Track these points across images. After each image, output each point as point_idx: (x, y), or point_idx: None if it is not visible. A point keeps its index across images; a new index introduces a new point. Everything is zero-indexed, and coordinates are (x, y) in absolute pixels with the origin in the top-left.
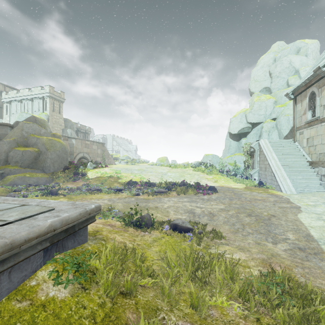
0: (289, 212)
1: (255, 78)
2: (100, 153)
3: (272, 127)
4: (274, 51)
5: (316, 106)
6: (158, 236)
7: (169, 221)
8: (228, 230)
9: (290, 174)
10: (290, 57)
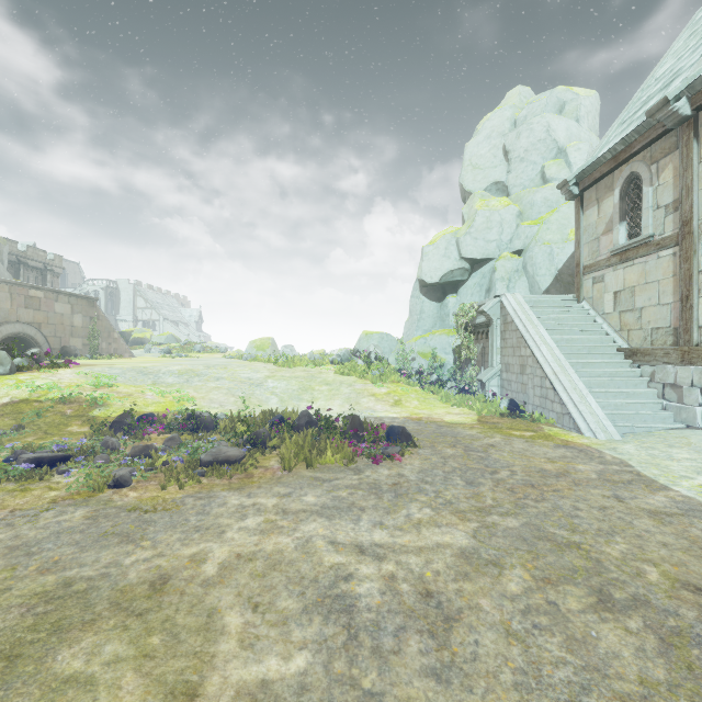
0: None
1: (473, 162)
2: (83, 324)
3: (515, 269)
4: (513, 104)
5: (642, 210)
6: None
7: None
8: None
9: (590, 382)
10: (548, 117)
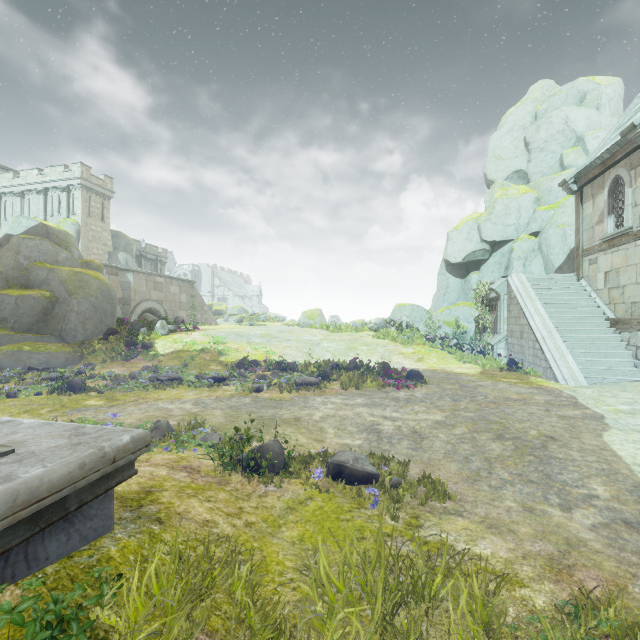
0: (583, 429)
1: (496, 153)
2: (186, 301)
3: (531, 249)
4: (534, 98)
5: (624, 207)
6: (299, 495)
7: (324, 455)
8: (456, 474)
9: (573, 345)
10: (567, 110)
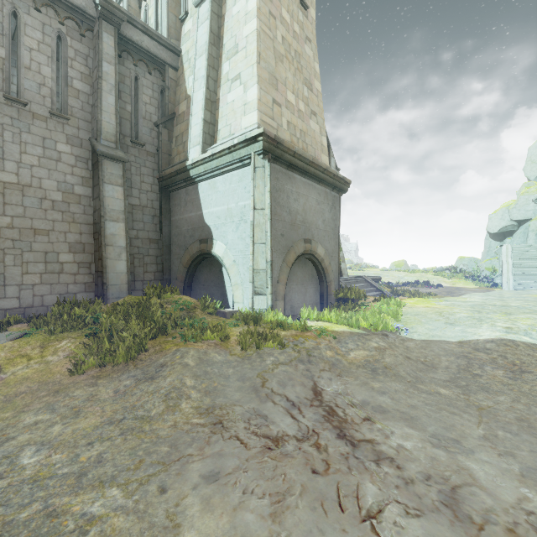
0: (473, 292)
1: (532, 159)
2: None
3: None
4: None
5: None
6: None
7: None
8: None
9: (518, 276)
10: None
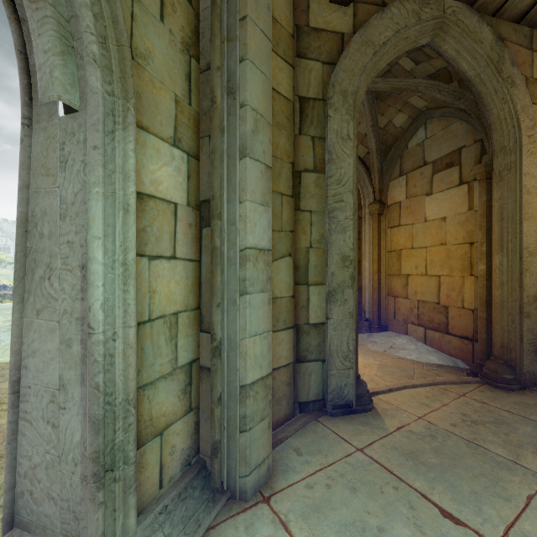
0: None
1: None
2: None
3: None
4: None
5: None
6: None
7: None
8: None
9: None
10: None
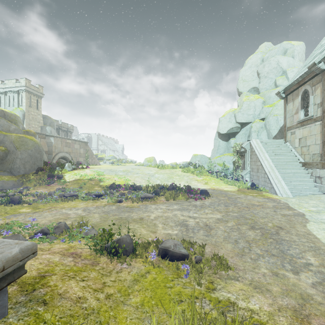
0: (295, 222)
1: (243, 78)
2: (83, 152)
3: (261, 127)
4: (262, 51)
5: (309, 105)
6: (141, 270)
7: (156, 241)
8: (231, 251)
9: (284, 176)
10: (278, 57)
